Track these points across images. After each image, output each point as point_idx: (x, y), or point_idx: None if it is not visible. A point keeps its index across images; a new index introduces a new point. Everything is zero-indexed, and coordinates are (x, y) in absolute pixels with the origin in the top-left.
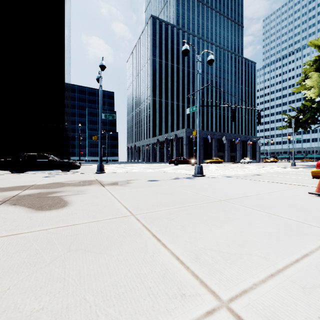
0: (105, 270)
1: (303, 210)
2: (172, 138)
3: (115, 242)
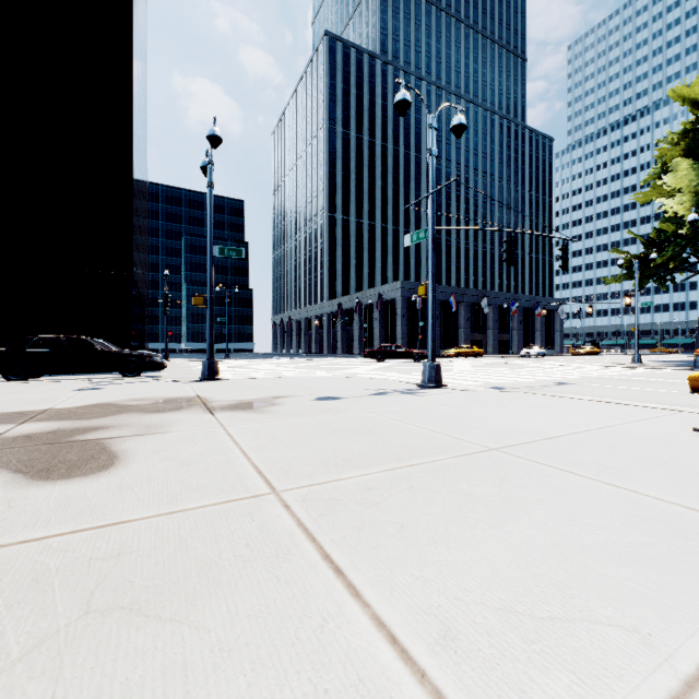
0: (177, 689)
1: (695, 477)
2: (371, 302)
3: (220, 581)
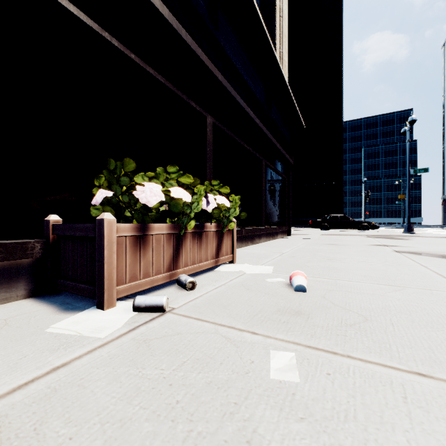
0: None
1: None
2: None
3: None
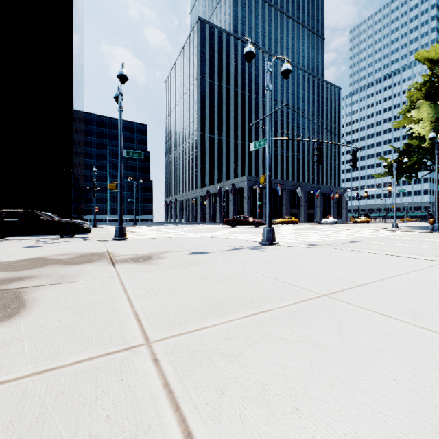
0: None
1: None
2: (227, 189)
3: None
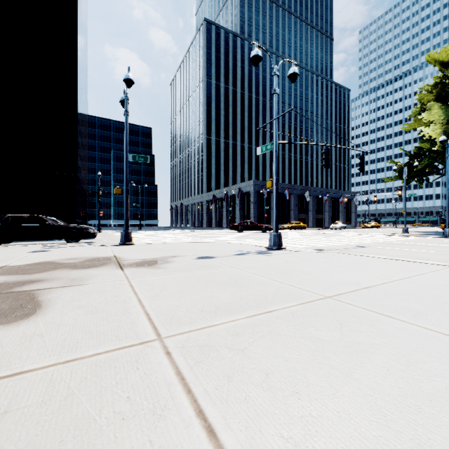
0: None
1: None
2: (234, 194)
3: (93, 448)
